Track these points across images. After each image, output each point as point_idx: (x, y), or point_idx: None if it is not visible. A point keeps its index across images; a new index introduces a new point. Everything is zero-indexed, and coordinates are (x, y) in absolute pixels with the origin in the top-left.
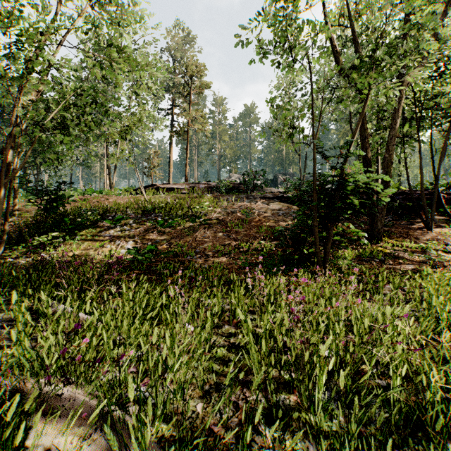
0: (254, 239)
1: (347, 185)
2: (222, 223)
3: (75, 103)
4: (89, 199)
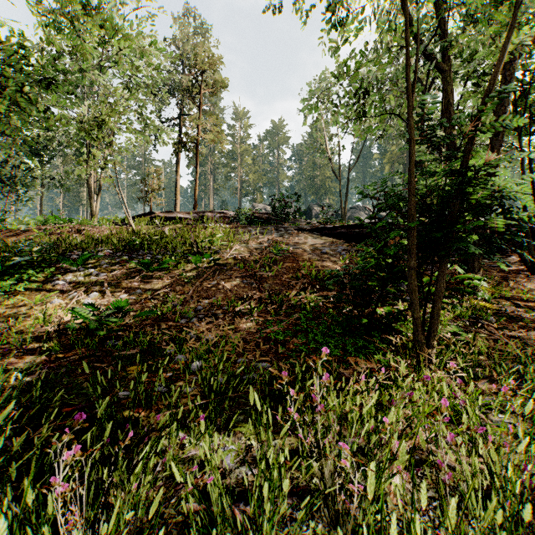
0: (288, 289)
1: (471, 191)
2: (241, 263)
3: (3, 72)
4: (51, 230)
